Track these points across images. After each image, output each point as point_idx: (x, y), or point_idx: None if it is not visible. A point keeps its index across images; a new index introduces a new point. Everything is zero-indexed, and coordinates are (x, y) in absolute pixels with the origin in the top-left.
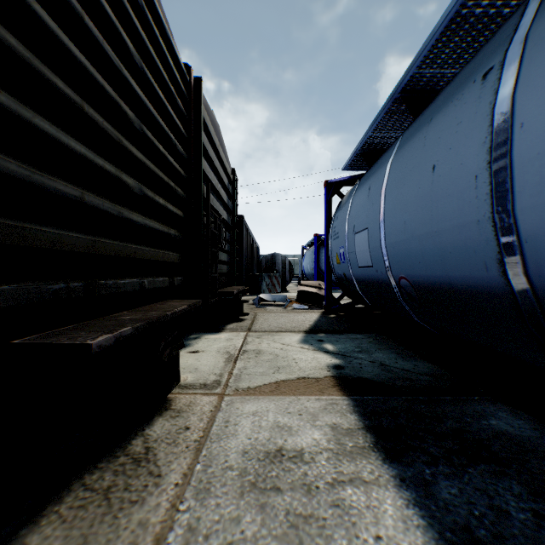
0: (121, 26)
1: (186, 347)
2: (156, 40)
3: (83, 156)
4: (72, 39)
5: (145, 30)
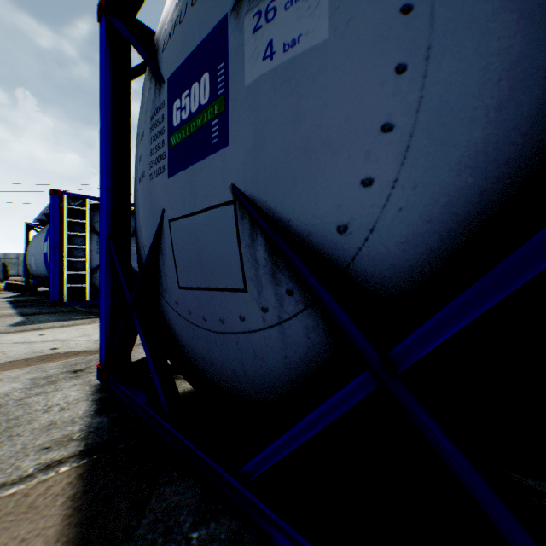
0: None
1: None
2: None
3: None
4: None
5: None
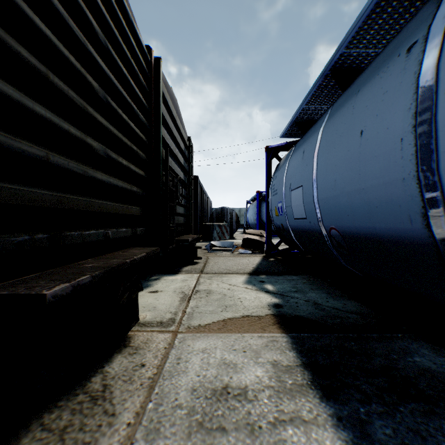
0: (87, 8)
1: (148, 287)
2: (119, 22)
3: (49, 120)
4: (39, 14)
5: (109, 13)
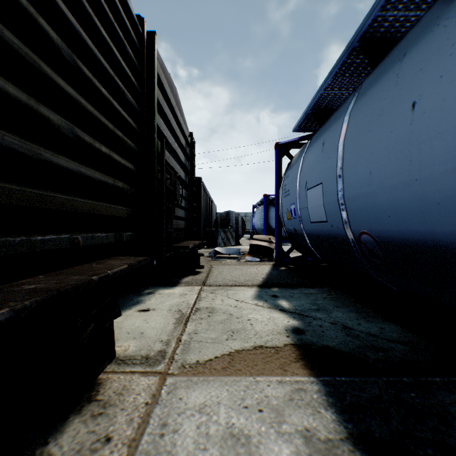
0: None
1: (138, 304)
2: None
3: None
4: None
5: None
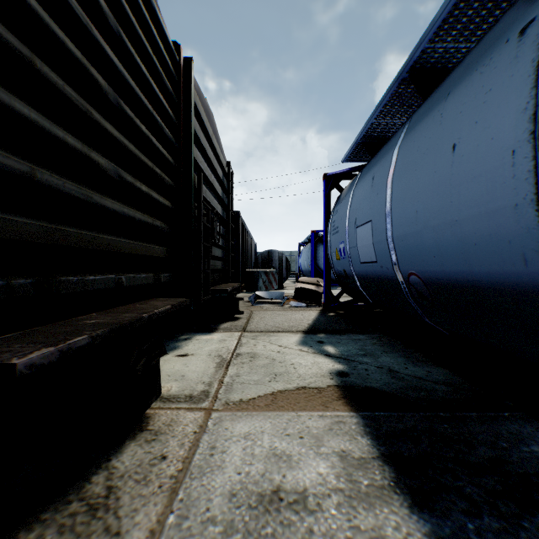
0: None
1: (175, 349)
2: (137, 6)
3: (34, 123)
4: None
5: None
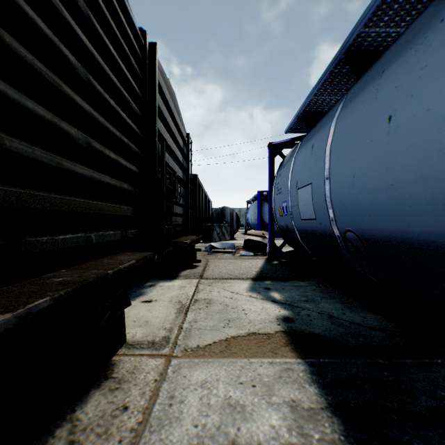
0: None
1: (141, 295)
2: None
3: (3, 93)
4: None
5: None
